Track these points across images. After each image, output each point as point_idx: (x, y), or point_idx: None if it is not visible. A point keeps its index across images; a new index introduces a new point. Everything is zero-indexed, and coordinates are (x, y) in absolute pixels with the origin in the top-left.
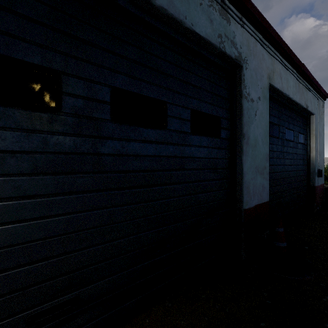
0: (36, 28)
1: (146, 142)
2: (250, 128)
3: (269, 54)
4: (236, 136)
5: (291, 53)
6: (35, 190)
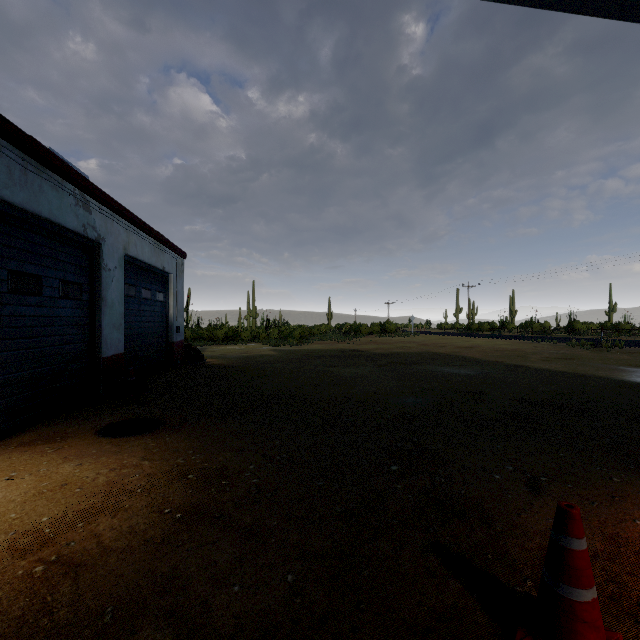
0: None
1: (29, 306)
2: (108, 293)
3: (125, 228)
4: (96, 298)
5: (146, 225)
6: None
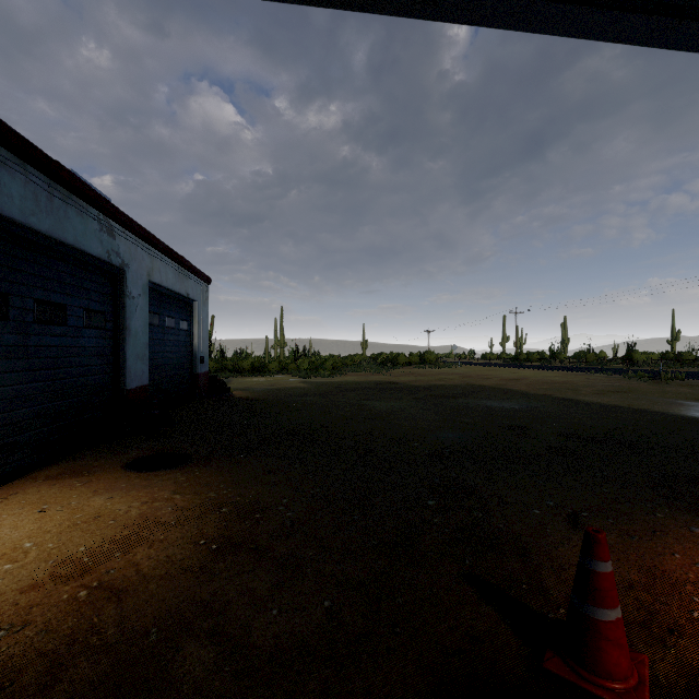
0: None
1: (54, 337)
2: (132, 322)
3: (149, 254)
4: (119, 328)
5: (170, 250)
6: None
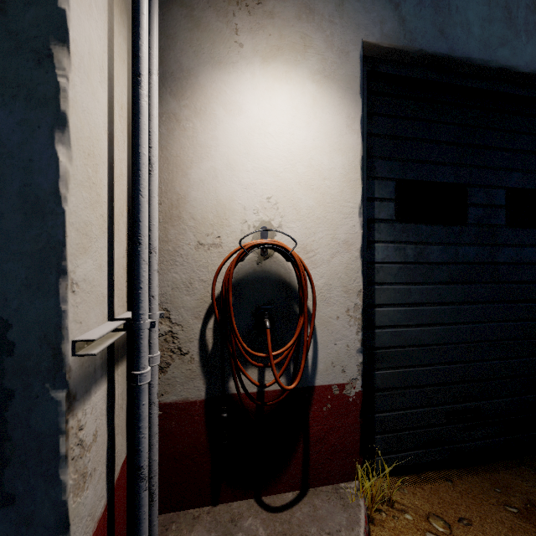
0: (450, 150)
1: None
2: None
3: None
4: None
5: None
6: (450, 298)
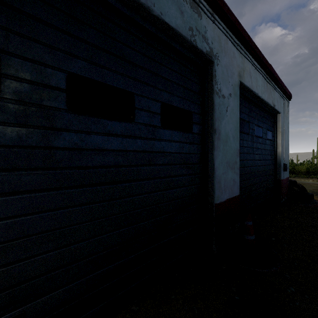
0: None
1: (110, 135)
2: (222, 124)
3: (239, 52)
4: (207, 131)
5: (260, 53)
6: None
